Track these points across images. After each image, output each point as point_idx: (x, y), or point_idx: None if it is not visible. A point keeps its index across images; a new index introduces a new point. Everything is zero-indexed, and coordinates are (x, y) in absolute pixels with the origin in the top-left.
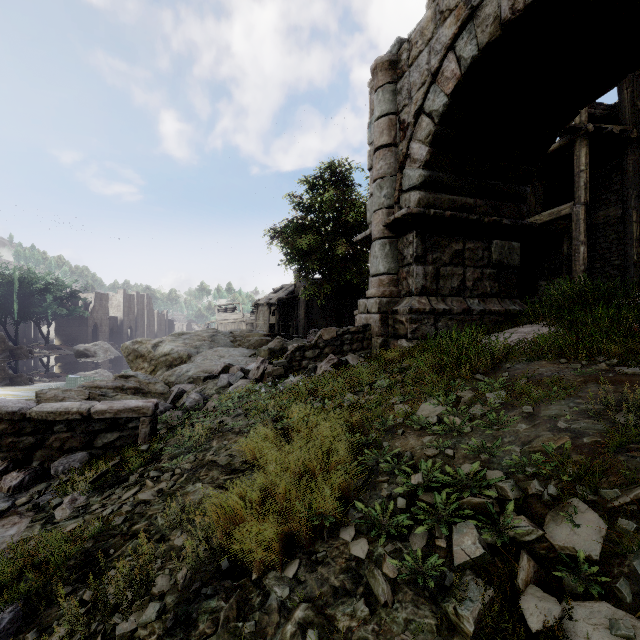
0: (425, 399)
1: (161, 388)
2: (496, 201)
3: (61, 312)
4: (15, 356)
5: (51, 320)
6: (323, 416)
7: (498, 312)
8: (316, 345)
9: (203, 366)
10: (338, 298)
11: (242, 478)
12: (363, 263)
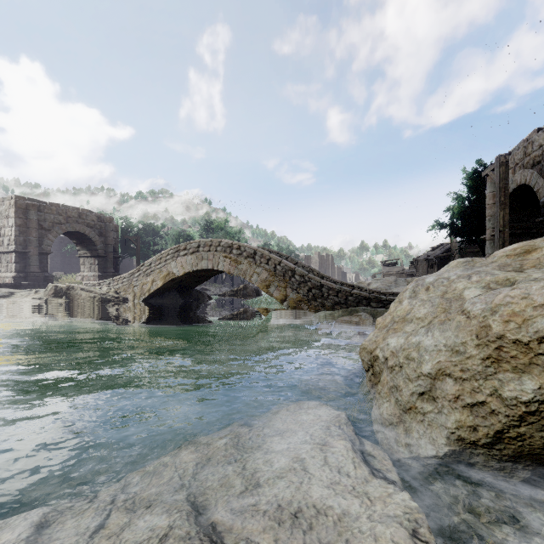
0: None
1: None
2: None
3: None
4: None
5: None
6: None
7: None
8: None
9: None
10: None
11: None
12: None
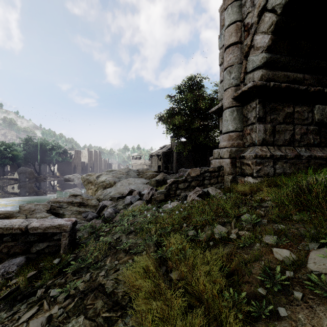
0: (308, 245)
1: (94, 202)
2: (319, 75)
3: (59, 159)
4: (38, 180)
5: (55, 163)
6: (196, 244)
7: (321, 157)
8: (186, 180)
9: (119, 190)
10: (194, 151)
11: (120, 320)
12: (209, 131)
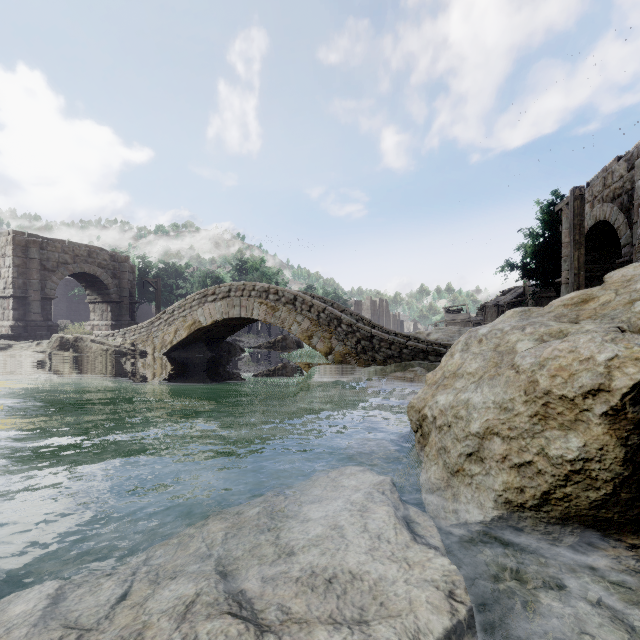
0: None
1: None
2: None
3: None
4: None
5: None
6: None
7: None
8: None
9: None
10: None
11: None
12: None
